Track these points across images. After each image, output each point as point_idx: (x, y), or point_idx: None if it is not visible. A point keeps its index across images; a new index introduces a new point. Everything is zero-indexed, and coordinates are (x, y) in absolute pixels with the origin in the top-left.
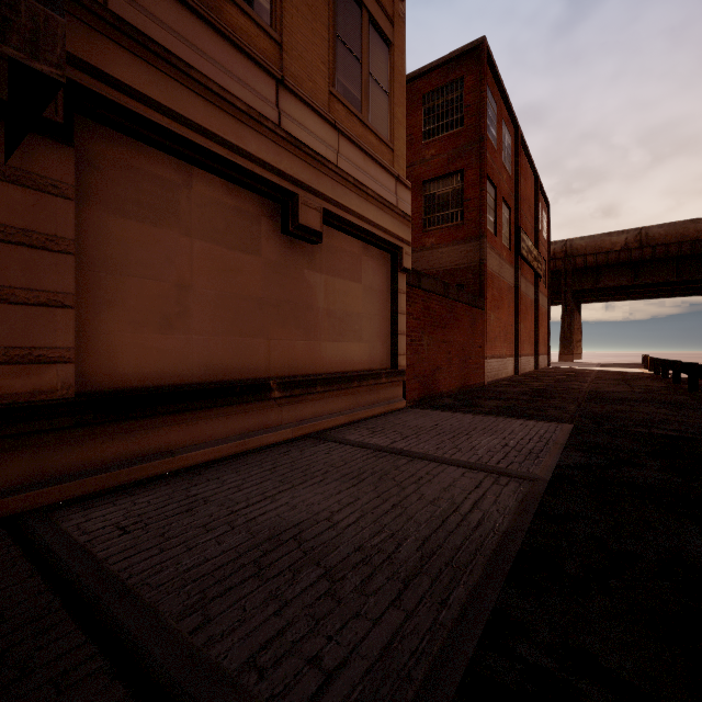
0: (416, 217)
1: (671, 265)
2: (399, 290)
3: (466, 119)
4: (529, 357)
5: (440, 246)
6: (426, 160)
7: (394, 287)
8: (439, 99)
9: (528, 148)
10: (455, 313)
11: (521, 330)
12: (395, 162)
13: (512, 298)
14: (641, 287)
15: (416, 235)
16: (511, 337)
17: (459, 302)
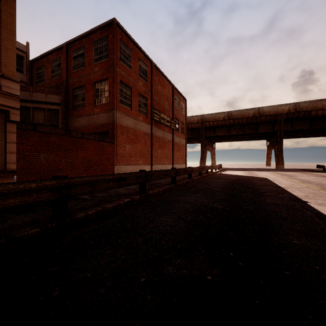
0: (91, 99)
1: (240, 127)
2: (8, 131)
3: (109, 55)
4: (166, 165)
5: (100, 113)
6: (95, 72)
7: (5, 130)
8: (100, 44)
9: (162, 72)
10: (79, 144)
11: (158, 153)
12: (3, 68)
13: (149, 139)
14: (232, 136)
15: (91, 107)
16: (148, 156)
17: (83, 139)
